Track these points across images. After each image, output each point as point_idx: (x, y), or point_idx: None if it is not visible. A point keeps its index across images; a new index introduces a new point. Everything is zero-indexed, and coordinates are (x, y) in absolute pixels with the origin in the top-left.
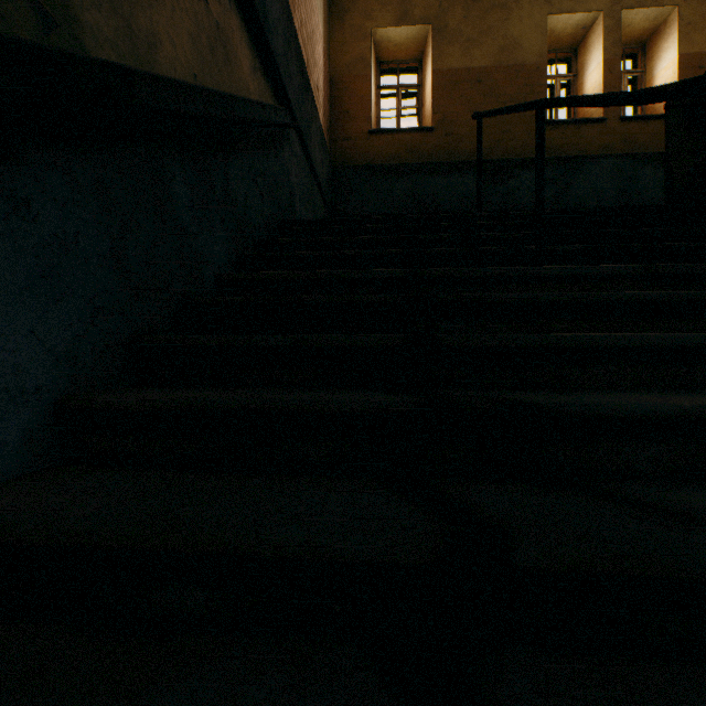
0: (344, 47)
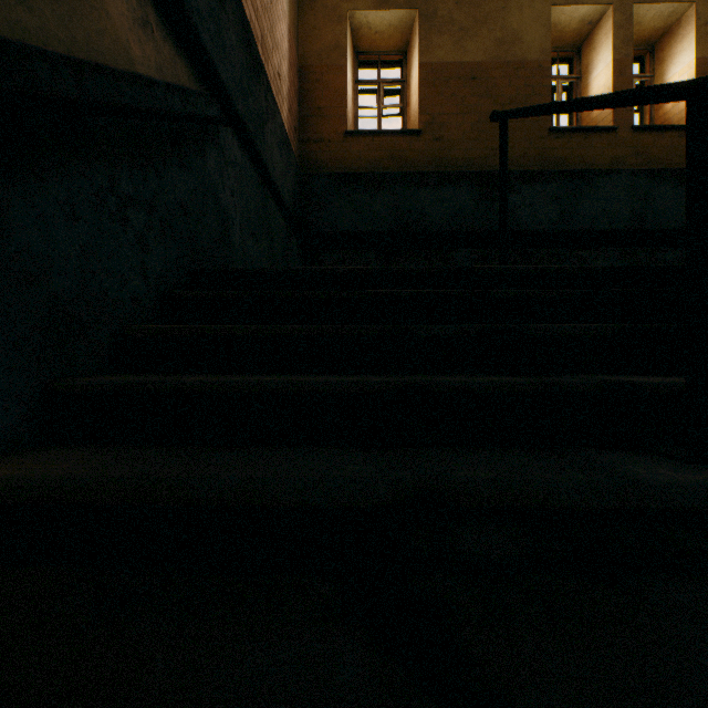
0: (316, 31)
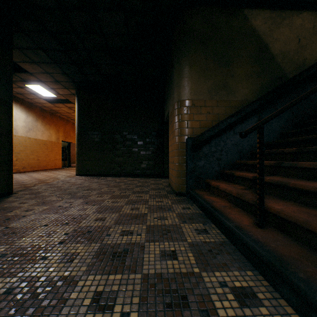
0: None
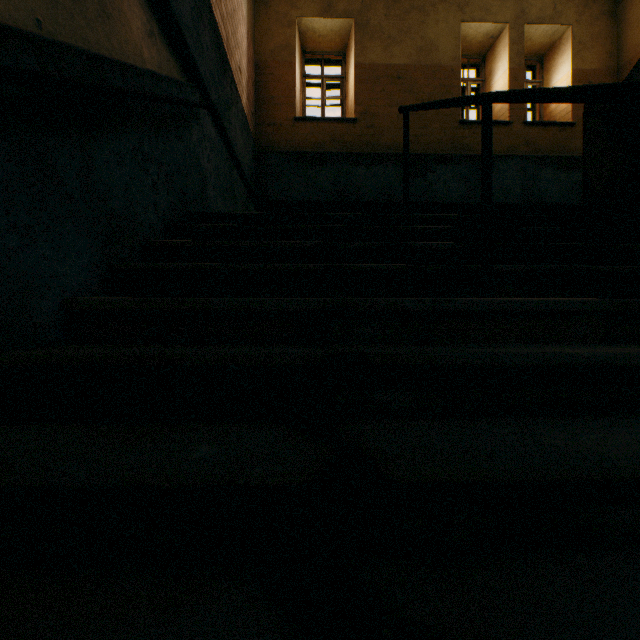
0: (269, 33)
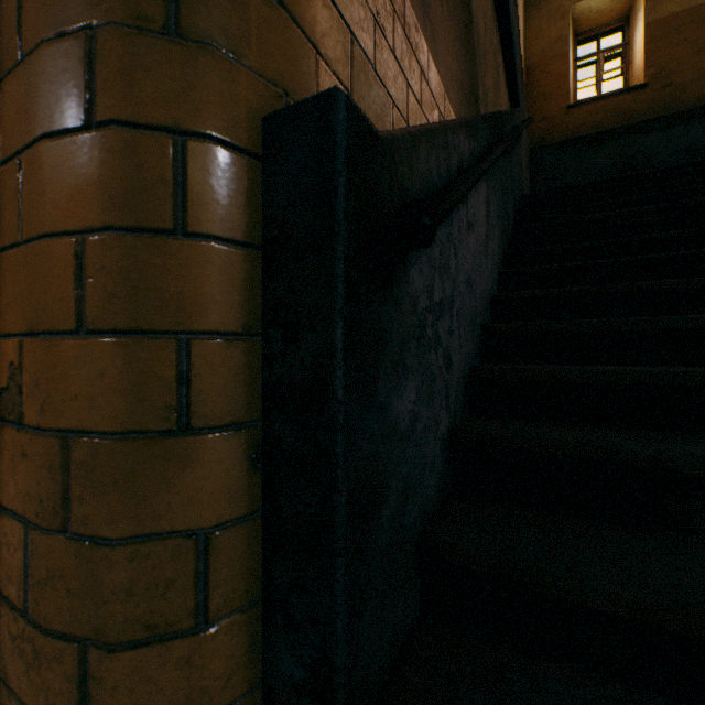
0: (540, 34)
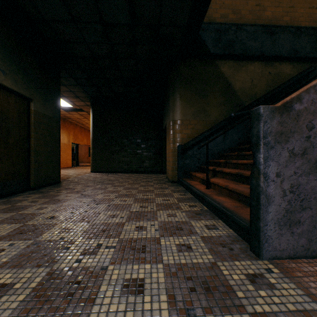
0: None
